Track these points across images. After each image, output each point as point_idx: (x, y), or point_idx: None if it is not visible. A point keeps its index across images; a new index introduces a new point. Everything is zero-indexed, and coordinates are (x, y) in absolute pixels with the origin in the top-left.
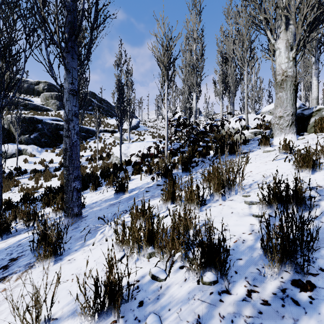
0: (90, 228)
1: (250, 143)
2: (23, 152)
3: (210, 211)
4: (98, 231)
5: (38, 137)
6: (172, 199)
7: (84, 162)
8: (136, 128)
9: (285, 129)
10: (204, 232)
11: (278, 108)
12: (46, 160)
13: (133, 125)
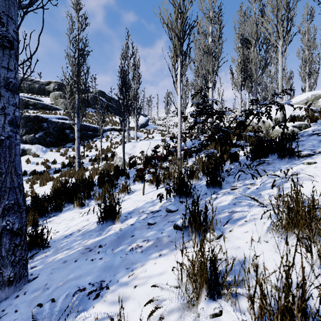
0: None
1: (300, 140)
2: (27, 152)
3: None
4: None
5: (43, 137)
6: (206, 286)
7: (87, 162)
8: (145, 126)
9: None
10: None
11: None
12: (50, 160)
13: (142, 123)
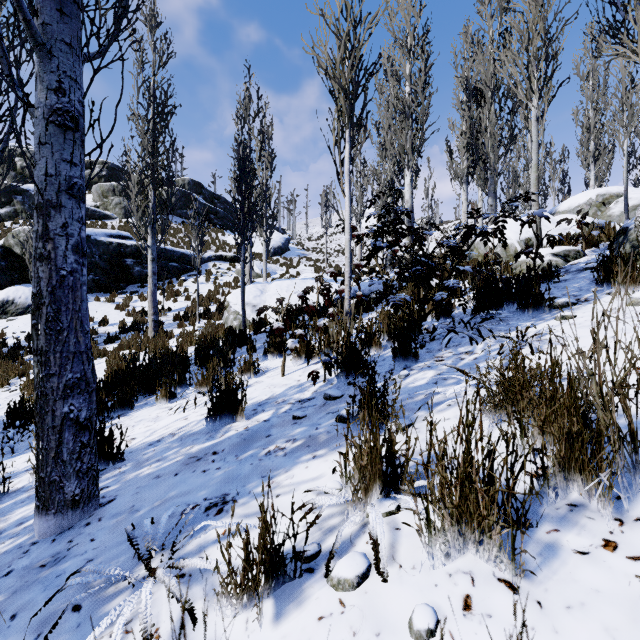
0: (65, 608)
1: (562, 279)
2: None
3: (579, 590)
4: (105, 608)
5: None
6: (380, 479)
7: (170, 323)
8: (282, 252)
9: None
10: None
11: None
12: (95, 318)
13: (277, 247)
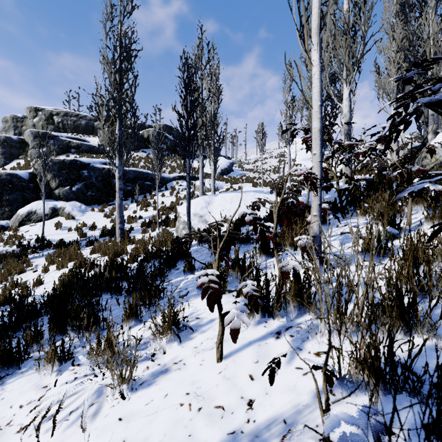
0: None
1: None
2: (59, 212)
3: None
4: None
5: (82, 190)
6: None
7: (138, 228)
8: (227, 172)
9: None
10: None
11: None
12: (89, 224)
13: (224, 168)
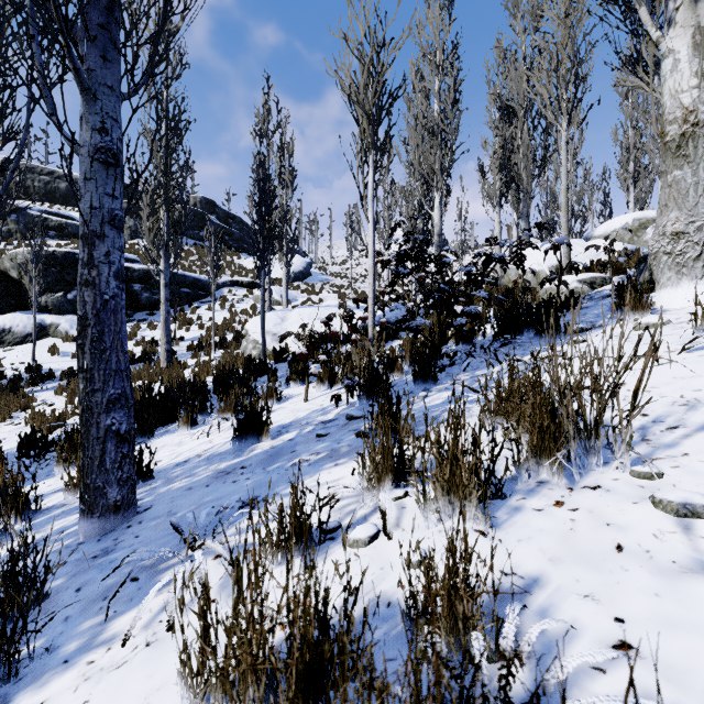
0: (130, 571)
1: (584, 306)
2: (50, 331)
3: (529, 530)
4: (160, 576)
5: None
6: (391, 473)
7: (183, 353)
8: (303, 277)
9: (692, 266)
10: (529, 646)
11: (671, 211)
12: None
13: (298, 271)
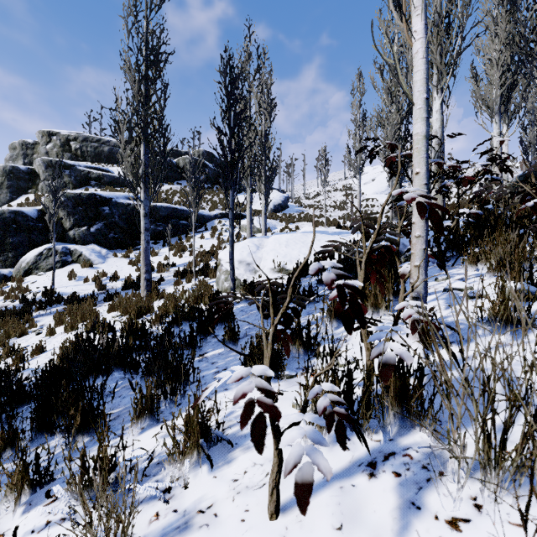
0: None
1: None
2: (74, 259)
3: None
4: None
5: (103, 231)
6: None
7: (170, 279)
8: (282, 209)
9: None
10: None
11: None
12: (110, 273)
13: (277, 204)
